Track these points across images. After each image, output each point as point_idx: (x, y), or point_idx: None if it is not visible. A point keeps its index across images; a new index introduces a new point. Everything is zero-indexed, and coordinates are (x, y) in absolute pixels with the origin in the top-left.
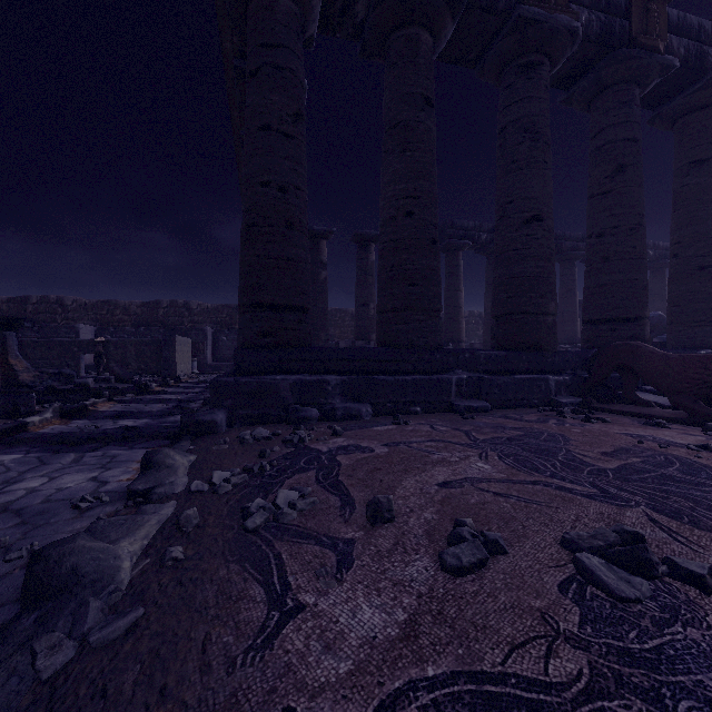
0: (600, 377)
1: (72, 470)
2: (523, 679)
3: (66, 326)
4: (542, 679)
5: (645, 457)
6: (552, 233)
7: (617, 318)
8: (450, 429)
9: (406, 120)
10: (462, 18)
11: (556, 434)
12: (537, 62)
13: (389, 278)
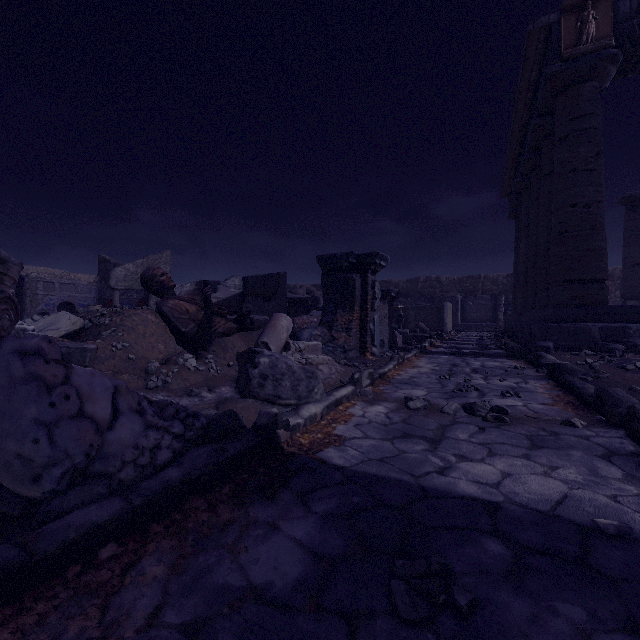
0: None
1: (484, 361)
2: None
3: None
4: None
5: None
6: None
7: None
8: None
9: None
10: None
11: None
12: None
13: None
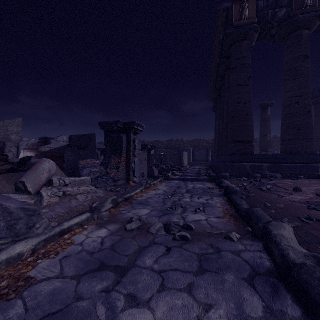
0: None
1: (195, 184)
2: None
3: None
4: None
5: None
6: None
7: None
8: (318, 181)
9: (295, 67)
10: None
11: None
12: None
13: (287, 128)
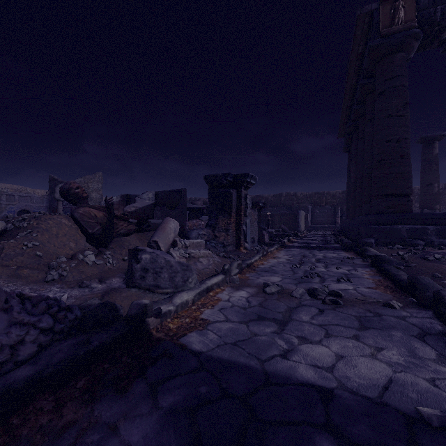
0: None
1: (326, 253)
2: None
3: None
4: None
5: None
6: None
7: None
8: None
9: None
10: None
11: None
12: None
13: None
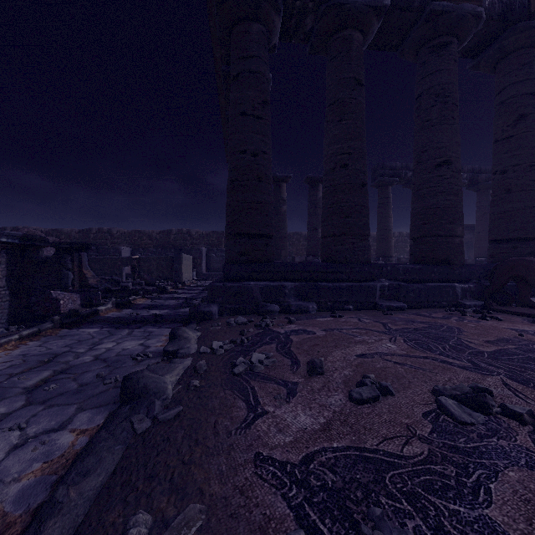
0: (498, 285)
1: (128, 338)
2: (387, 452)
3: (113, 248)
4: (398, 453)
5: (520, 345)
6: (459, 173)
7: (518, 238)
8: (372, 322)
9: (342, 98)
10: (385, 17)
11: (454, 327)
12: (447, 42)
13: (330, 213)
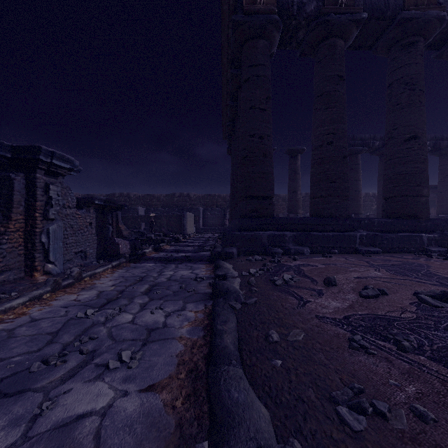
0: None
1: (180, 269)
2: (392, 316)
3: (132, 208)
4: (398, 316)
5: None
6: (425, 145)
7: None
8: (356, 260)
9: (328, 91)
10: (362, 26)
11: (423, 264)
12: (415, 41)
13: (318, 179)
